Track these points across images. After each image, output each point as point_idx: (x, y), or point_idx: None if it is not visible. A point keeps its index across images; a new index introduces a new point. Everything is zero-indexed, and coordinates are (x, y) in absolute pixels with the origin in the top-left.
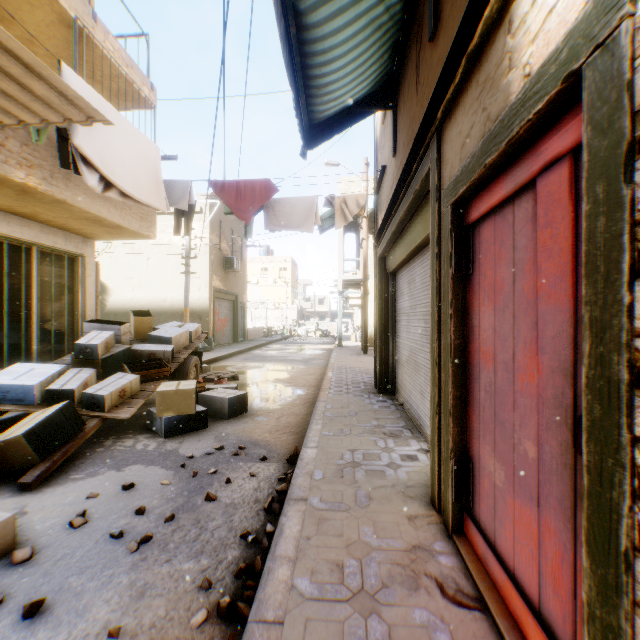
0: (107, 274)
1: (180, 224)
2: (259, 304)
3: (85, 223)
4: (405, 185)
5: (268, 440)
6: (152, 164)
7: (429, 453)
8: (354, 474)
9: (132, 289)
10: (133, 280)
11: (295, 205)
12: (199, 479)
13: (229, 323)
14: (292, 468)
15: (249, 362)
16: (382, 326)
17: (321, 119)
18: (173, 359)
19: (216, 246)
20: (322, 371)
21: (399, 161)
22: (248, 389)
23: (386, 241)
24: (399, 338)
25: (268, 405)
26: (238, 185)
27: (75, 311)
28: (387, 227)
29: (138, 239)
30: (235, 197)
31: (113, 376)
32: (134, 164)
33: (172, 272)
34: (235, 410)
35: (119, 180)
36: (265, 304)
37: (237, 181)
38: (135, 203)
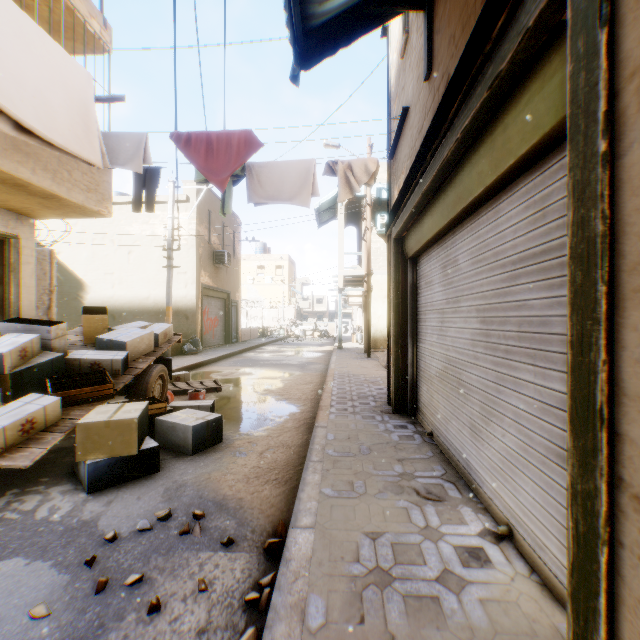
0: (84, 269)
1: (141, 197)
2: (255, 303)
3: (6, 190)
4: (465, 86)
5: (241, 497)
6: (79, 96)
7: (503, 542)
8: (384, 609)
9: (112, 286)
10: (113, 276)
11: (286, 171)
12: (105, 599)
13: (220, 323)
14: (272, 566)
15: (238, 367)
16: (398, 327)
17: (320, 18)
18: (127, 370)
19: (205, 239)
20: (321, 379)
21: (439, 77)
22: (230, 404)
23: (410, 210)
24: (423, 343)
25: (251, 430)
26: (209, 138)
27: (6, 308)
28: (413, 188)
29: (89, 217)
30: (205, 154)
31: (20, 399)
32: (42, 86)
33: (156, 267)
34: (203, 441)
35: (7, 101)
36: (261, 303)
37: (208, 133)
38: (47, 147)
